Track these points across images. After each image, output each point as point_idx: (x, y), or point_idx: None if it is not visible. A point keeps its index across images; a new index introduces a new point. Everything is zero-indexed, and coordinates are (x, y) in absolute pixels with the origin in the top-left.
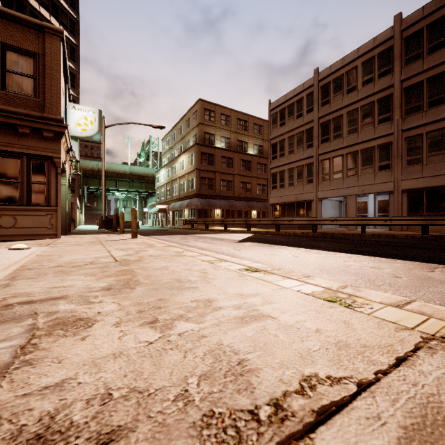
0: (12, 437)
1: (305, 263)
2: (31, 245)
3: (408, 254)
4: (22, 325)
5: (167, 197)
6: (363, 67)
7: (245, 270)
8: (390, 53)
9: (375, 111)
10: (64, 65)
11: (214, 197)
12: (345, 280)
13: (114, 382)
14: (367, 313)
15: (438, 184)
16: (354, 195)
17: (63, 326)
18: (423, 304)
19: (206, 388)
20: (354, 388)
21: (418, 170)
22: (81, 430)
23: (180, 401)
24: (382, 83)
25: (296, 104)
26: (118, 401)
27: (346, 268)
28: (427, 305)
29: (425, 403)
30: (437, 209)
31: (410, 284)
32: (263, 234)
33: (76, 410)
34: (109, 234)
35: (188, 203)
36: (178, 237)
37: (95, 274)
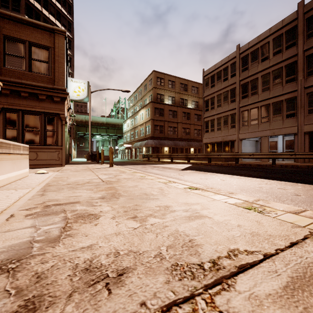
0: (73, 268)
1: (230, 184)
2: (48, 171)
3: (307, 180)
4: (59, 216)
5: (131, 139)
6: (274, 42)
7: (188, 188)
8: (295, 30)
9: (283, 74)
10: (66, 53)
11: (164, 138)
12: (258, 196)
13: (119, 247)
14: (273, 217)
15: None
16: (266, 136)
17: (82, 218)
18: None
19: (171, 252)
20: (261, 257)
21: None
22: (107, 267)
23: (158, 258)
24: (289, 53)
25: (223, 71)
26: (123, 256)
27: (260, 188)
28: None
29: (307, 266)
30: None
31: (307, 200)
32: (198, 165)
33: (102, 259)
34: (94, 164)
35: (145, 143)
36: (140, 166)
37: (92, 189)
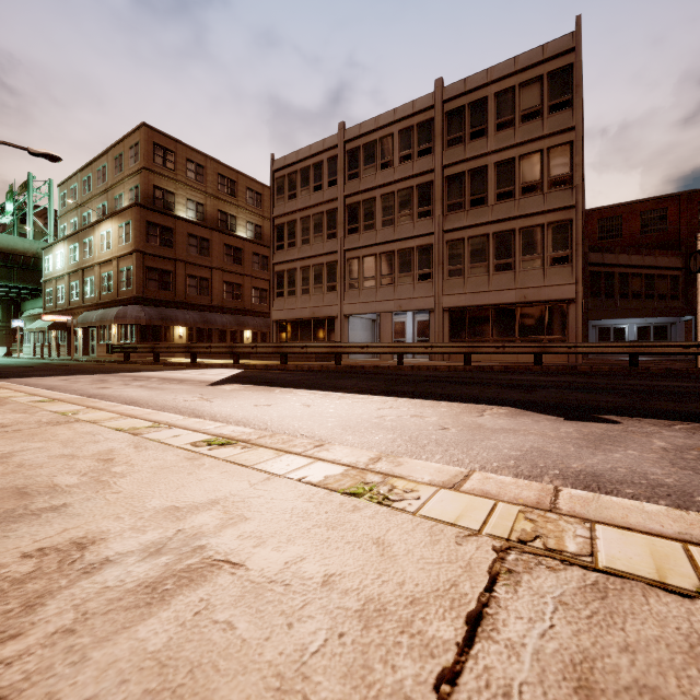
0: None
1: (321, 416)
2: None
3: (453, 393)
4: None
5: (71, 301)
6: (401, 137)
7: (204, 445)
8: (431, 127)
9: (415, 200)
10: None
11: (174, 304)
12: (378, 442)
13: None
14: (413, 512)
15: (479, 303)
16: (390, 311)
17: None
18: (485, 476)
19: None
20: None
21: (460, 284)
22: None
23: None
24: (422, 165)
25: (313, 170)
26: None
27: (380, 420)
28: (490, 477)
29: None
30: (479, 334)
31: (461, 438)
32: (260, 370)
33: None
34: None
35: (118, 313)
36: (87, 379)
37: None
